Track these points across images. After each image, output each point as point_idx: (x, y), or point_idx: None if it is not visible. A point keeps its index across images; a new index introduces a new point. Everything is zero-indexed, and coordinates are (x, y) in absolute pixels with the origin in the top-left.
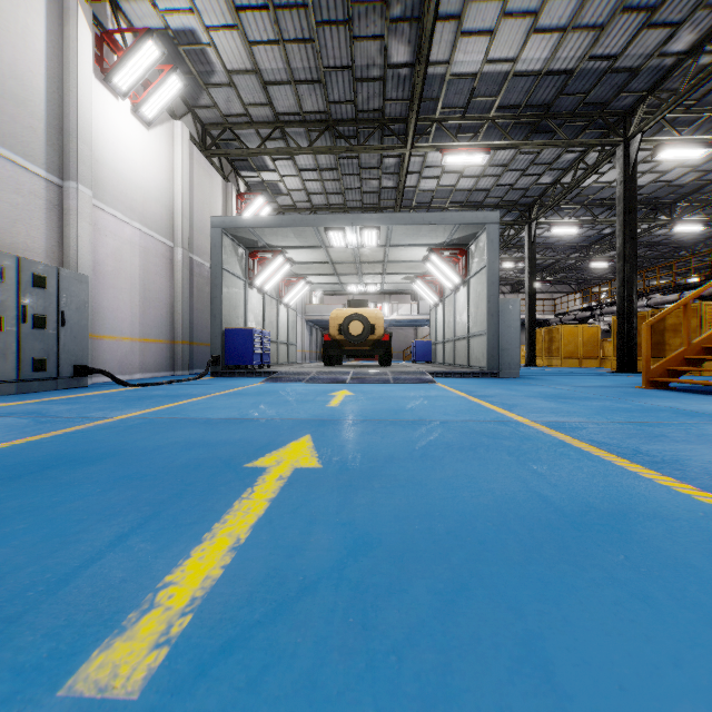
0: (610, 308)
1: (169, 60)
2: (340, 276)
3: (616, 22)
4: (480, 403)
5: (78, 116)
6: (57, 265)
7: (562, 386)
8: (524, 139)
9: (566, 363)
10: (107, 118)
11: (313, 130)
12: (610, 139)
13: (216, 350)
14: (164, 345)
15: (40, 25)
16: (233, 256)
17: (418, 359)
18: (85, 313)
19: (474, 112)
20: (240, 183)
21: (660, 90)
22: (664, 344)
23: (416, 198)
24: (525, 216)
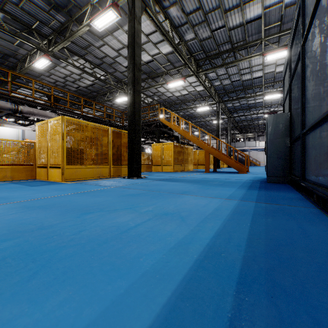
0: None
1: None
2: None
3: (216, 2)
4: None
5: None
6: None
7: None
8: None
9: None
10: None
11: None
12: None
13: None
14: None
15: None
16: None
17: None
18: None
19: None
20: None
21: None
22: (121, 155)
23: None
24: None
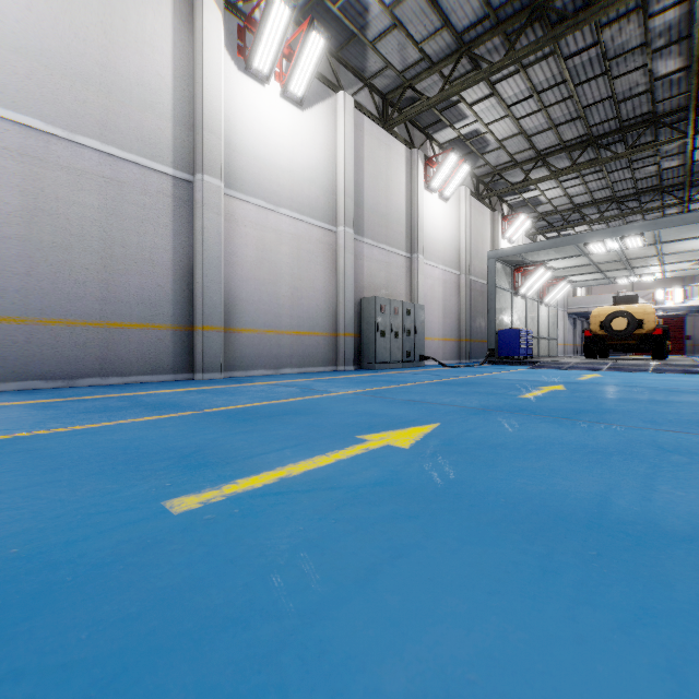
0: None
1: (458, 150)
2: (606, 272)
3: None
4: None
5: (418, 217)
6: (409, 301)
7: None
8: None
9: None
10: (427, 208)
11: (573, 151)
12: None
13: (491, 346)
14: (454, 342)
15: (403, 177)
16: (502, 275)
17: None
18: (423, 326)
19: None
20: (504, 206)
21: None
22: None
23: None
24: None
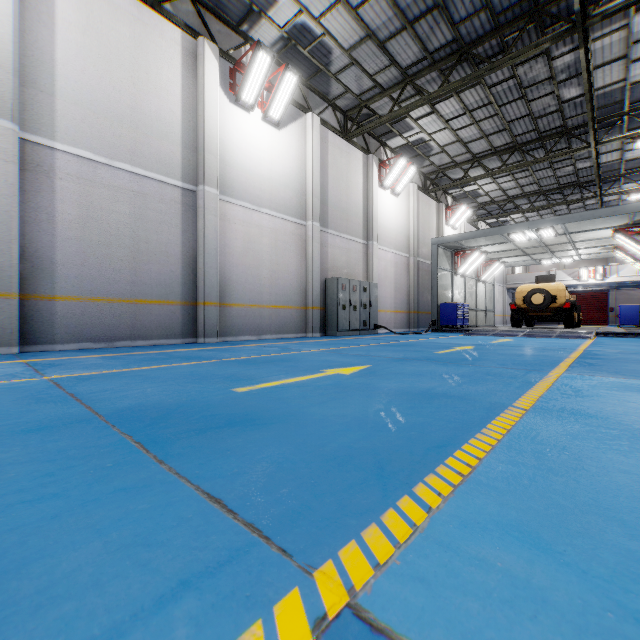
0: None
1: (407, 154)
2: (531, 255)
3: None
4: (582, 345)
5: (373, 210)
6: (365, 280)
7: None
8: None
9: None
10: (381, 203)
11: (503, 155)
12: None
13: (434, 317)
14: (404, 314)
15: (361, 178)
16: (443, 258)
17: (622, 323)
18: (377, 300)
19: None
20: (448, 198)
21: None
22: None
23: (623, 166)
24: None
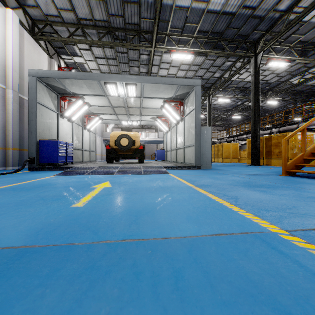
0: (241, 136)
1: None
2: (118, 115)
3: None
4: (207, 195)
5: None
6: None
7: (240, 175)
8: (210, 49)
9: (225, 160)
10: None
11: (101, 32)
12: (248, 54)
13: (32, 154)
14: None
15: None
16: (47, 96)
17: (158, 159)
18: None
19: (186, 33)
20: (61, 61)
21: (271, 32)
22: (271, 152)
23: None
24: (207, 92)
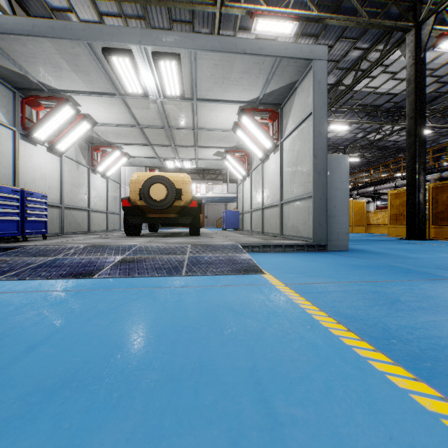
0: (365, 189)
1: None
2: (155, 148)
3: None
4: None
5: None
6: None
7: None
8: (329, 14)
9: None
10: None
11: None
12: (403, 23)
13: None
14: None
15: None
16: None
17: (228, 227)
18: None
19: None
20: None
21: None
22: (447, 213)
23: None
24: None
